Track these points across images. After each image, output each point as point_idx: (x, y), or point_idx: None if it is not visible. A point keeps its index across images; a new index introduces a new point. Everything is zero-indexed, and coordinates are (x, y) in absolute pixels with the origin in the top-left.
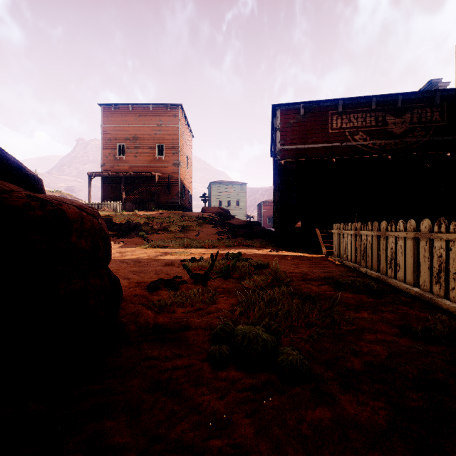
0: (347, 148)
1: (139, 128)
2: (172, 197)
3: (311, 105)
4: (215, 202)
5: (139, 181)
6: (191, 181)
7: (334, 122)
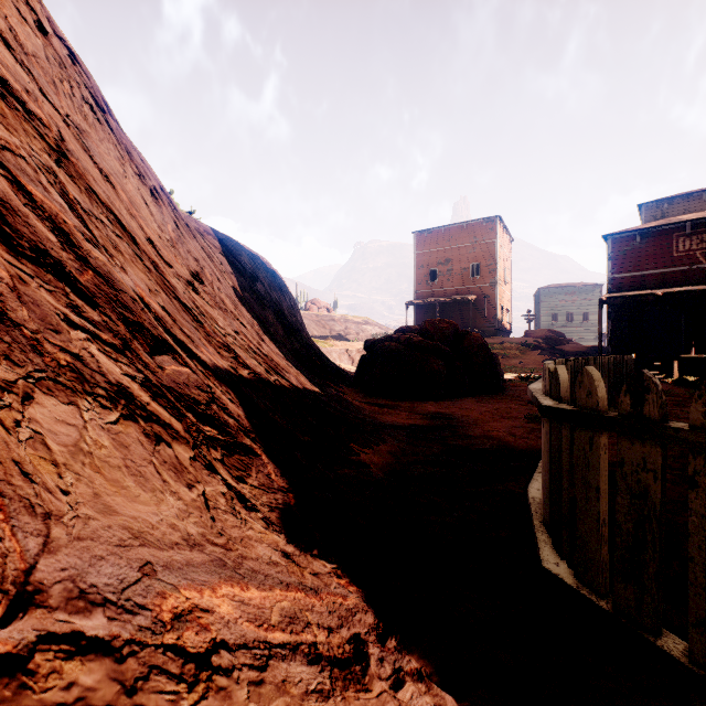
0: (698, 271)
1: (451, 250)
2: (488, 320)
3: (650, 230)
4: (546, 317)
5: (451, 305)
6: (510, 296)
7: (680, 245)
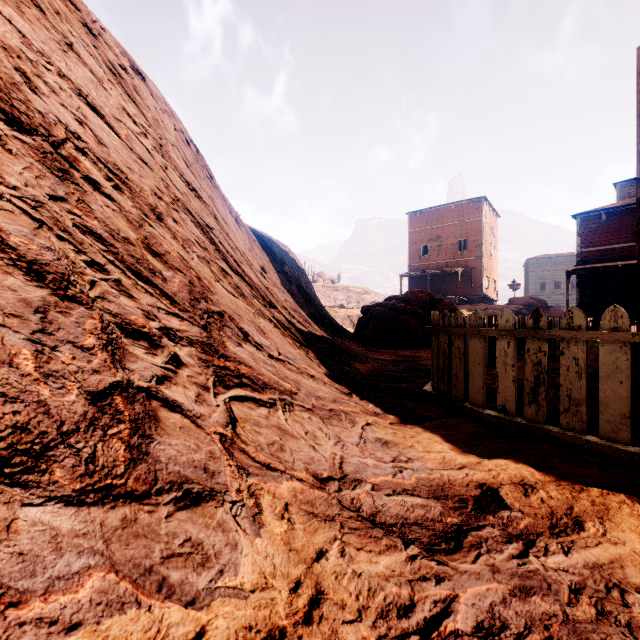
0: None
1: (441, 228)
2: (474, 289)
3: (615, 210)
4: (534, 285)
5: (441, 277)
6: (496, 267)
7: None
